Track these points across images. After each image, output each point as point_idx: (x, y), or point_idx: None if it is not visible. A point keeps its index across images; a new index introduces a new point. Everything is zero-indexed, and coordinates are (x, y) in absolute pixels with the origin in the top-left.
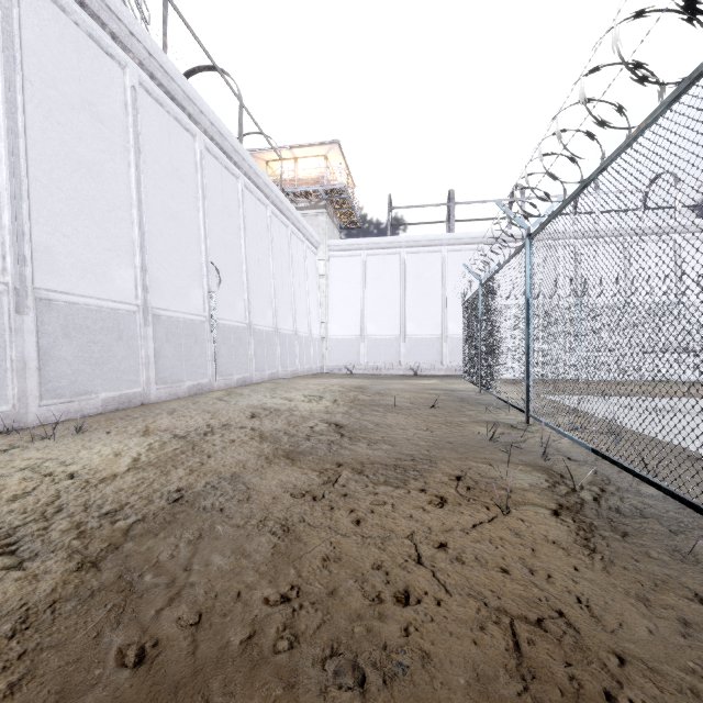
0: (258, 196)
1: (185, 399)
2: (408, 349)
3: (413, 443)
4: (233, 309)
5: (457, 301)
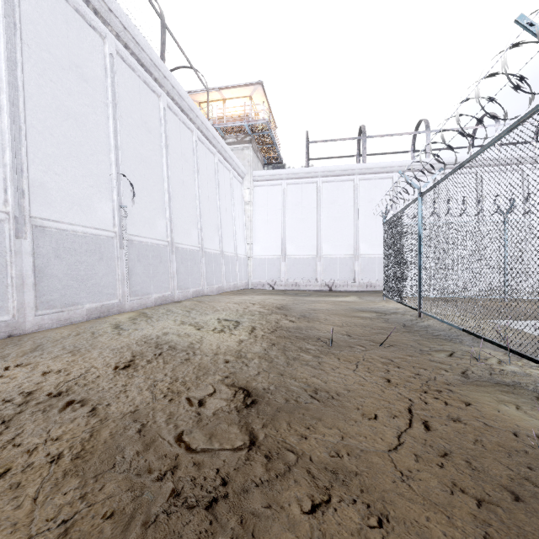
0: (183, 119)
1: (77, 325)
2: (323, 268)
3: (422, 496)
4: (152, 226)
5: (368, 224)
